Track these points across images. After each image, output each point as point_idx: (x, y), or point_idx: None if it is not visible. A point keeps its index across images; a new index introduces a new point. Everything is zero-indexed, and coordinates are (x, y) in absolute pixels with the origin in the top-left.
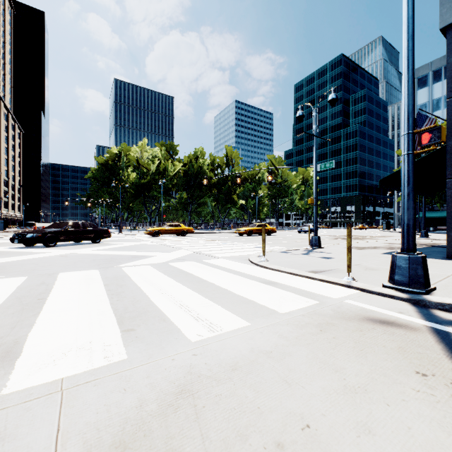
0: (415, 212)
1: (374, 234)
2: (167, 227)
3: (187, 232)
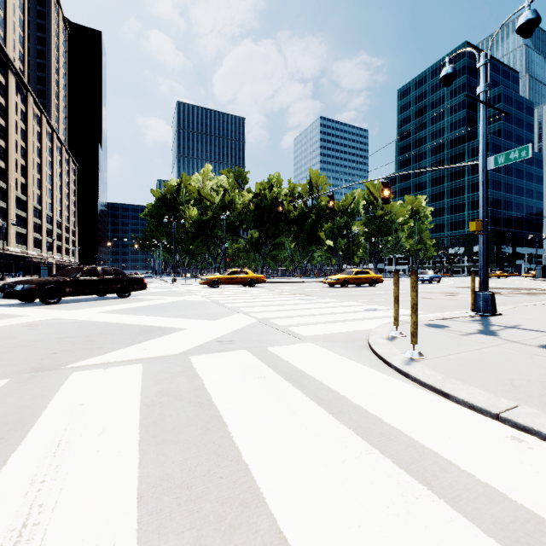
0: None
1: (534, 285)
2: (229, 275)
3: (256, 282)
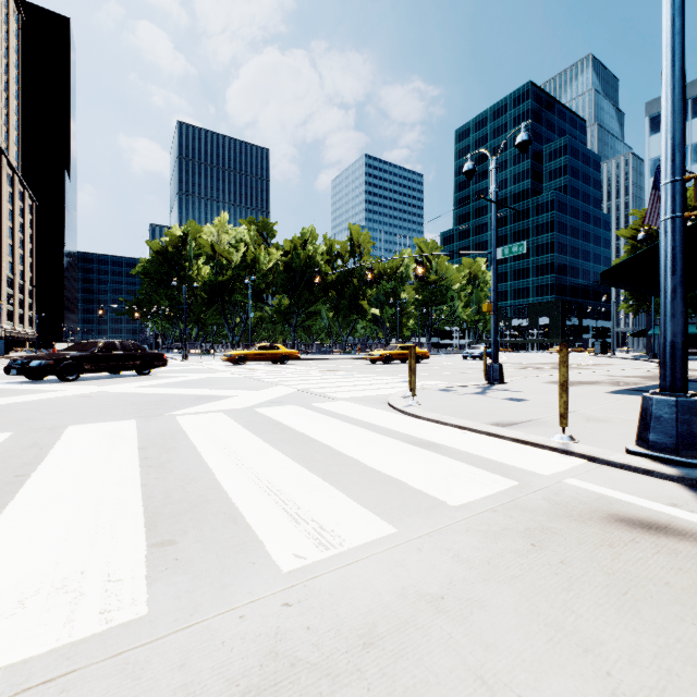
0: (687, 322)
1: (583, 360)
2: (257, 350)
3: (289, 358)
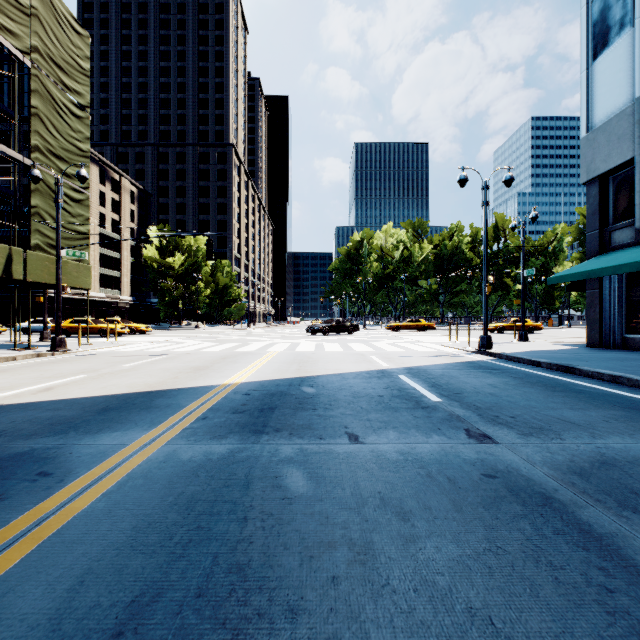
0: (486, 319)
1: None
2: (406, 323)
3: (427, 328)
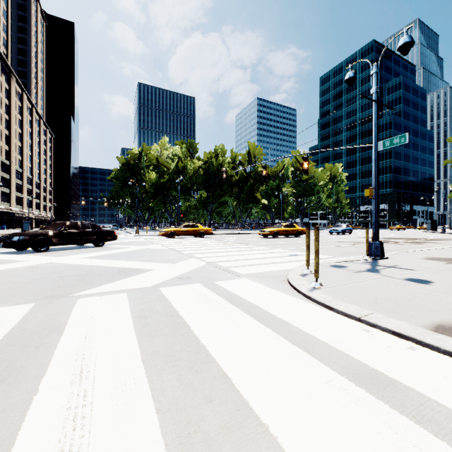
0: None
1: (423, 235)
2: (183, 228)
3: (205, 233)
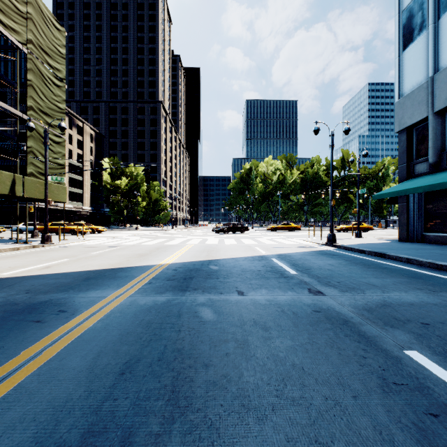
0: (332, 222)
1: None
2: (281, 225)
3: (295, 229)
